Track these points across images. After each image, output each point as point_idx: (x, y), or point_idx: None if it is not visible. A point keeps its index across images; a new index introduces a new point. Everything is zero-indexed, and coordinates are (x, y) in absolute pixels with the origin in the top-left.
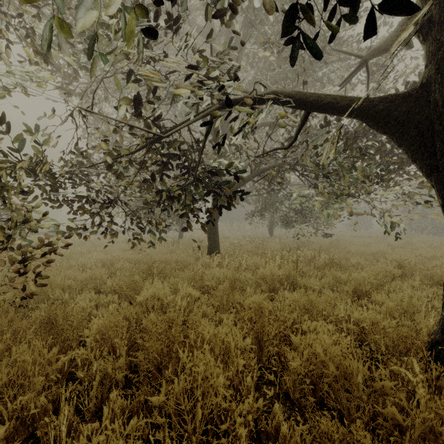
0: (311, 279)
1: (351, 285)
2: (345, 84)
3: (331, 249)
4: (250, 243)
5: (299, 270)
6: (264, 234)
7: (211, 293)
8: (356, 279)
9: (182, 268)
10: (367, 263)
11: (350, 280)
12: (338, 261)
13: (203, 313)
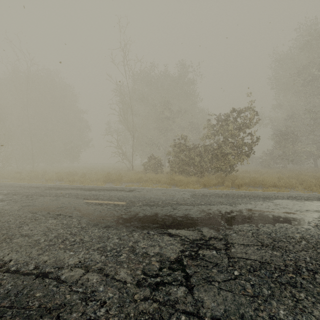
0: None
1: None
2: None
3: None
4: None
5: None
6: None
7: None
8: None
9: None
10: None
11: None
12: None
13: None
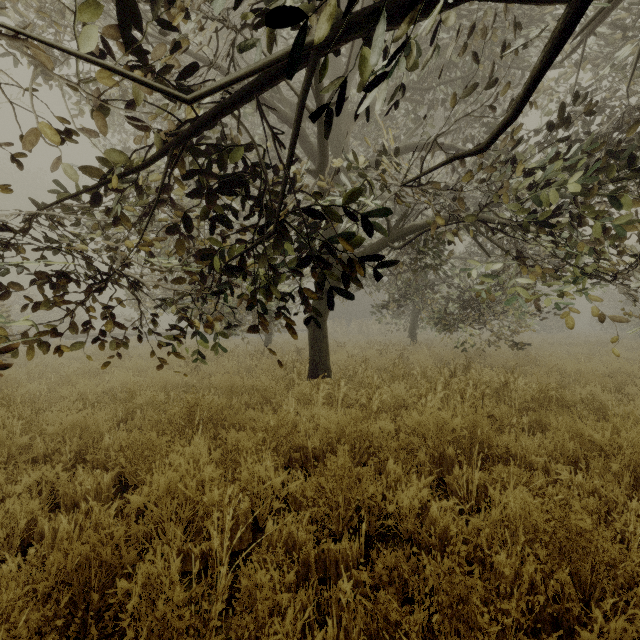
0: (521, 439)
1: (625, 460)
2: (581, 42)
3: (527, 367)
4: (381, 355)
5: (486, 413)
6: (401, 339)
7: (311, 464)
8: (637, 446)
9: (260, 403)
10: (609, 396)
11: (614, 445)
12: (557, 393)
13: (289, 536)
